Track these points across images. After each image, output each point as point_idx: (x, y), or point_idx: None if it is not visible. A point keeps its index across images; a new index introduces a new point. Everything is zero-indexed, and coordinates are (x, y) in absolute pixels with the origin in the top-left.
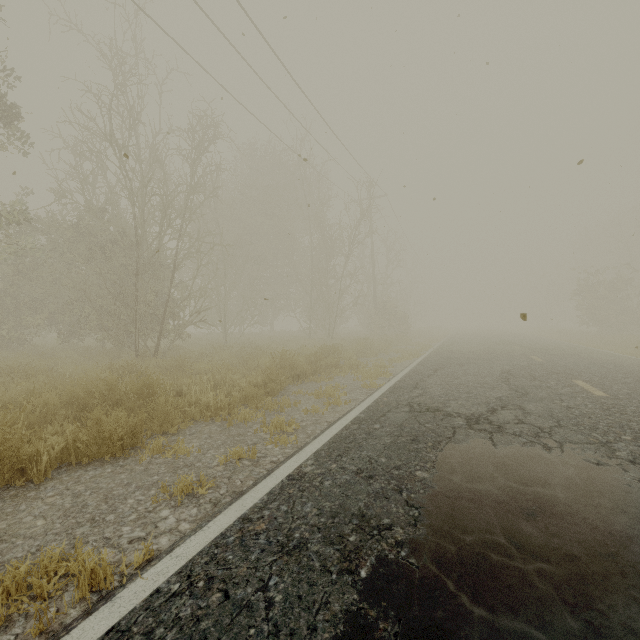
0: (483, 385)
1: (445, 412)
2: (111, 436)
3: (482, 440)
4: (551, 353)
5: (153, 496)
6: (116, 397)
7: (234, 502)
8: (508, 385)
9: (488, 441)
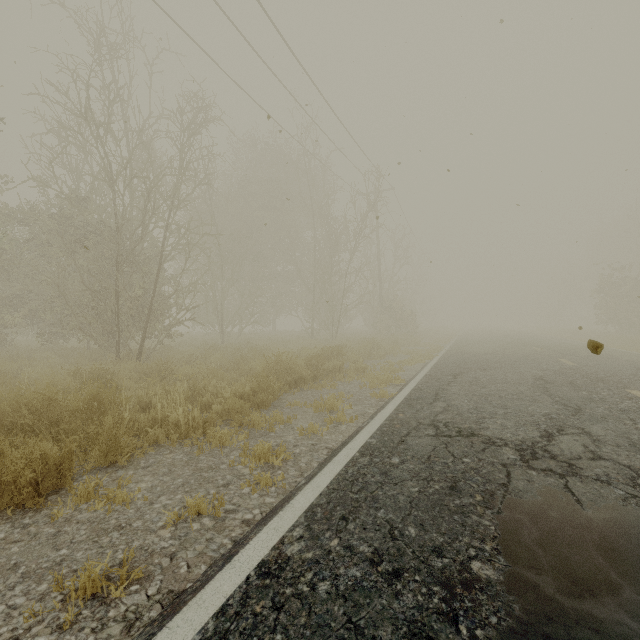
0: (519, 396)
1: (484, 437)
2: (17, 479)
3: (556, 491)
4: (579, 355)
5: (39, 597)
6: (56, 414)
7: (154, 635)
8: (551, 396)
9: (566, 493)
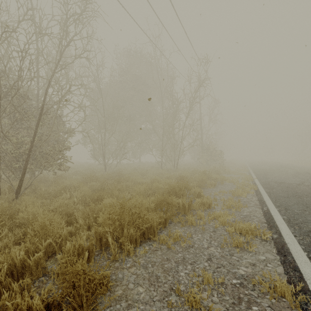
0: None
1: None
2: None
3: None
4: None
5: None
6: None
7: None
8: None
9: None
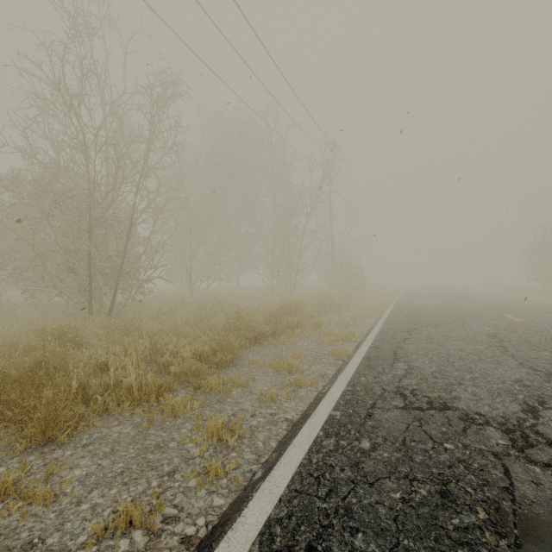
0: (480, 357)
1: (460, 412)
2: None
3: None
4: (520, 310)
5: None
6: None
7: None
8: (513, 357)
9: None
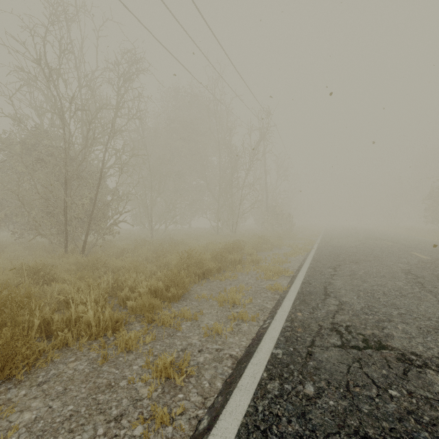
0: (402, 293)
1: (396, 351)
2: None
3: None
4: (425, 249)
5: None
6: None
7: None
8: (432, 294)
9: None
